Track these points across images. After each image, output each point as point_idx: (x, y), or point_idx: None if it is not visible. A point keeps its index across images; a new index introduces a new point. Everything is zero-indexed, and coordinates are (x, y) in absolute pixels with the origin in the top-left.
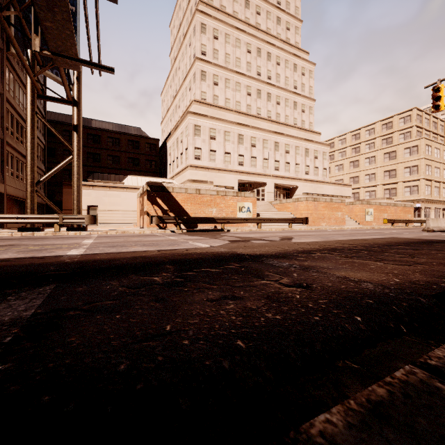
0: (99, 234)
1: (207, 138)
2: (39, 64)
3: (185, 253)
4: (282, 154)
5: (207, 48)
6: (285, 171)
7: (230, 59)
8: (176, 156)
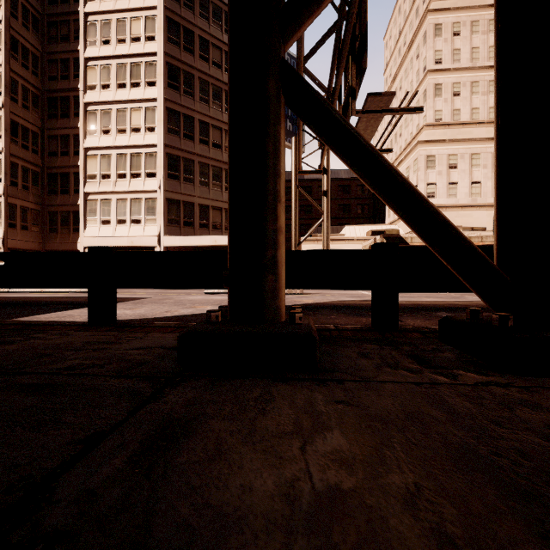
0: None
1: (444, 169)
2: None
3: None
4: None
5: (443, 52)
6: None
7: (479, 53)
8: None
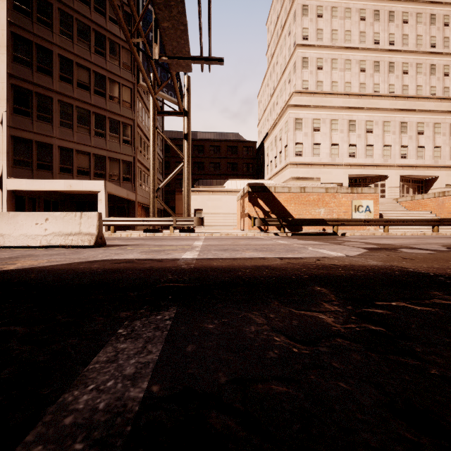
0: (205, 236)
1: (310, 131)
2: (159, 84)
3: (321, 265)
4: (412, 136)
5: (309, 30)
6: (416, 158)
7: (337, 35)
8: (274, 156)
